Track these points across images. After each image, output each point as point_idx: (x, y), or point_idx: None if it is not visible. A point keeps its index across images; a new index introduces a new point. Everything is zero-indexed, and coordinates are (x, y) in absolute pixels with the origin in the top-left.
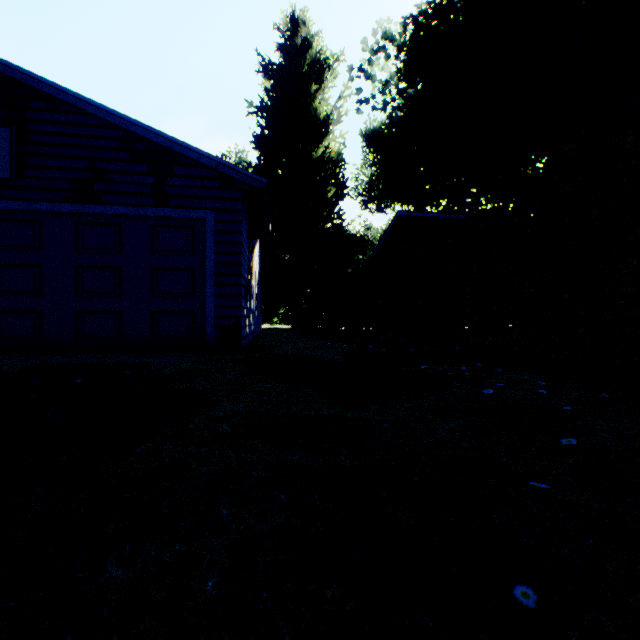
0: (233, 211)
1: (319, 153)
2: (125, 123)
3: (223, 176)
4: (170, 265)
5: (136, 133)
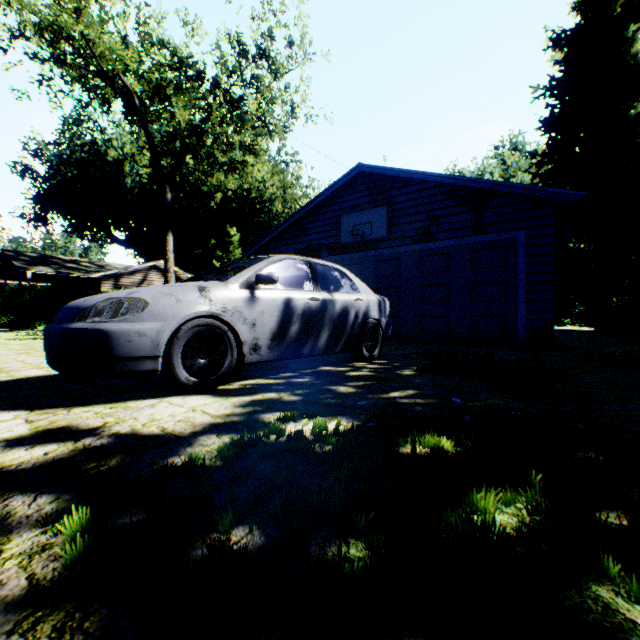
0: (544, 226)
1: (639, 106)
2: (455, 181)
3: (534, 198)
4: (485, 279)
5: (463, 186)
